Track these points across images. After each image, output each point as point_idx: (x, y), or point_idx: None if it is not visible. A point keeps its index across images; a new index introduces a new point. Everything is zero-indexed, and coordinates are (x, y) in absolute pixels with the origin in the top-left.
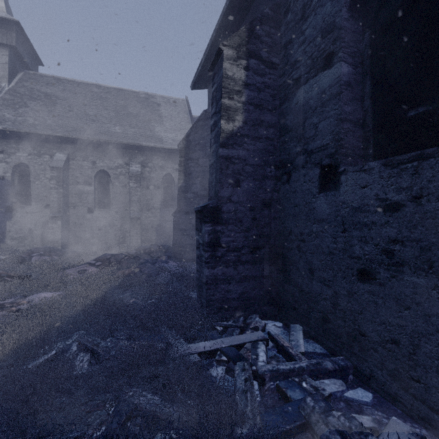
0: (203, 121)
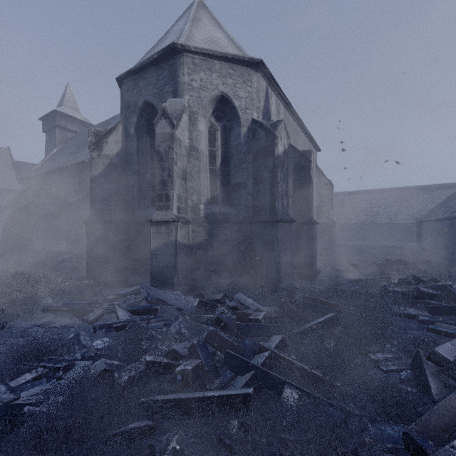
0: (23, 193)
